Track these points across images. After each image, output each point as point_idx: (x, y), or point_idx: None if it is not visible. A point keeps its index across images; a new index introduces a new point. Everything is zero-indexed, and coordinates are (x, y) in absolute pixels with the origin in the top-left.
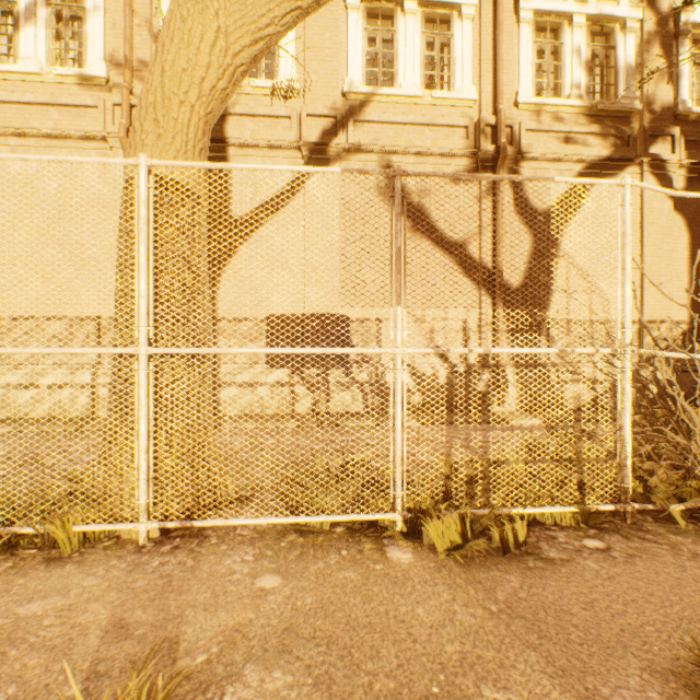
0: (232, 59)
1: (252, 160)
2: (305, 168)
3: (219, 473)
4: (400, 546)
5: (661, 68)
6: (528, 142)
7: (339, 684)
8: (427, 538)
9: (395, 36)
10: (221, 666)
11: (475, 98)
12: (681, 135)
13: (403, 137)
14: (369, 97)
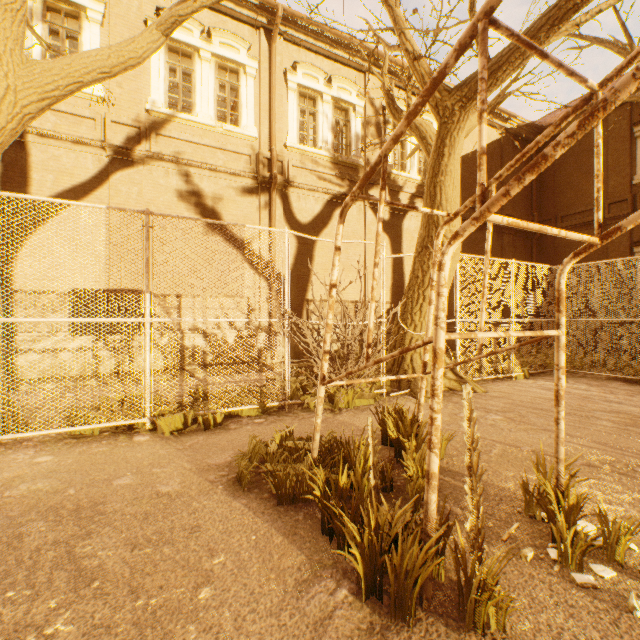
0: (21, 109)
1: (54, 149)
2: (79, 203)
3: (7, 403)
4: (145, 435)
5: (376, 141)
6: (295, 174)
7: (77, 480)
8: (161, 428)
9: (193, 74)
10: (3, 488)
11: (256, 136)
12: (387, 186)
13: (199, 154)
14: (170, 118)
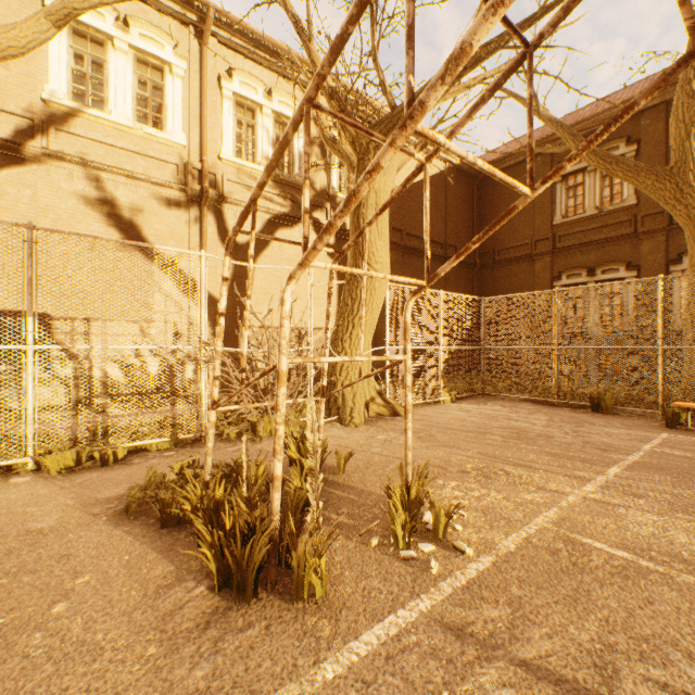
0: None
1: None
2: None
3: None
4: (26, 476)
5: (320, 162)
6: (231, 190)
7: None
8: (47, 467)
9: (106, 65)
10: None
11: (184, 144)
12: (332, 209)
13: (113, 158)
14: (75, 112)
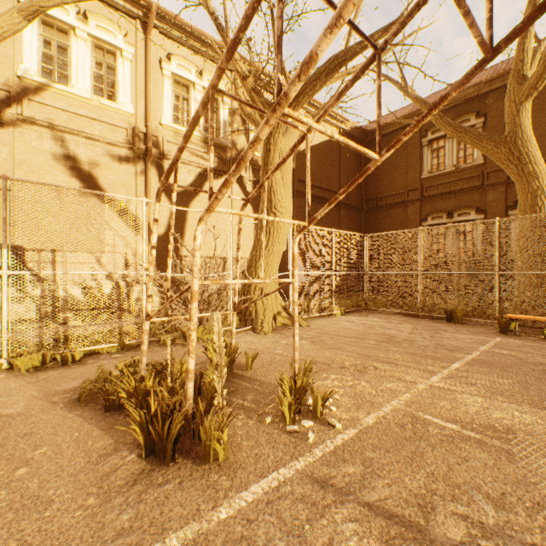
0: None
1: None
2: None
3: None
4: (1, 373)
5: (241, 128)
6: (170, 149)
7: None
8: (18, 366)
9: (69, 49)
10: None
11: (132, 113)
12: (250, 165)
13: (75, 123)
14: (44, 86)
